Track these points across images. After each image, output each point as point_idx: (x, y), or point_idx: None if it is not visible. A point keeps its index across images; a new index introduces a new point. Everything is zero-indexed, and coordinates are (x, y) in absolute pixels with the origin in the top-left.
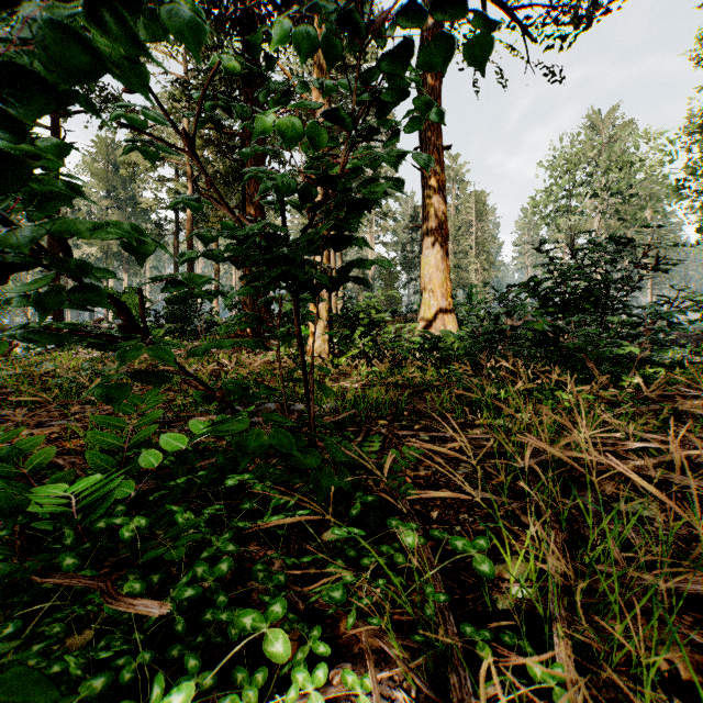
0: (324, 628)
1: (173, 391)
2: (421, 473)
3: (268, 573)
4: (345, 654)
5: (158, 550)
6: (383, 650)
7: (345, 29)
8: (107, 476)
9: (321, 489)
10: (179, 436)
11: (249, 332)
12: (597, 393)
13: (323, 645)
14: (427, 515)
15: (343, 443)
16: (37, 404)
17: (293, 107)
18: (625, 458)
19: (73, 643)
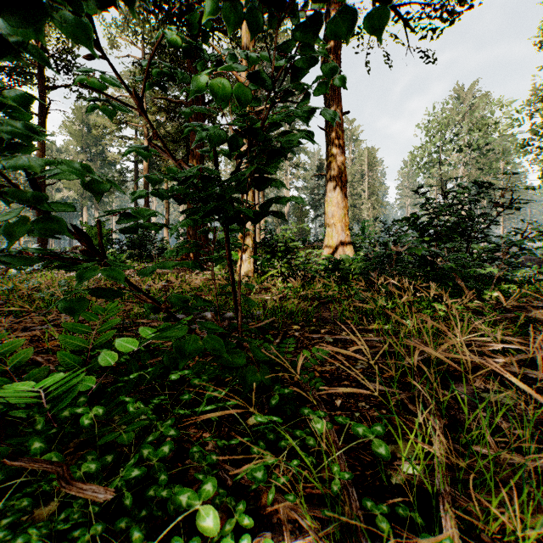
0: (249, 500)
1: (131, 302)
2: (327, 369)
3: (203, 454)
4: (266, 523)
5: (112, 435)
6: (298, 520)
7: (266, 5)
8: (74, 371)
9: (246, 383)
10: (131, 340)
11: (192, 256)
12: (466, 305)
13: (247, 517)
14: (332, 403)
15: (264, 345)
16: (25, 313)
17: (223, 70)
18: (489, 356)
19: (40, 513)
